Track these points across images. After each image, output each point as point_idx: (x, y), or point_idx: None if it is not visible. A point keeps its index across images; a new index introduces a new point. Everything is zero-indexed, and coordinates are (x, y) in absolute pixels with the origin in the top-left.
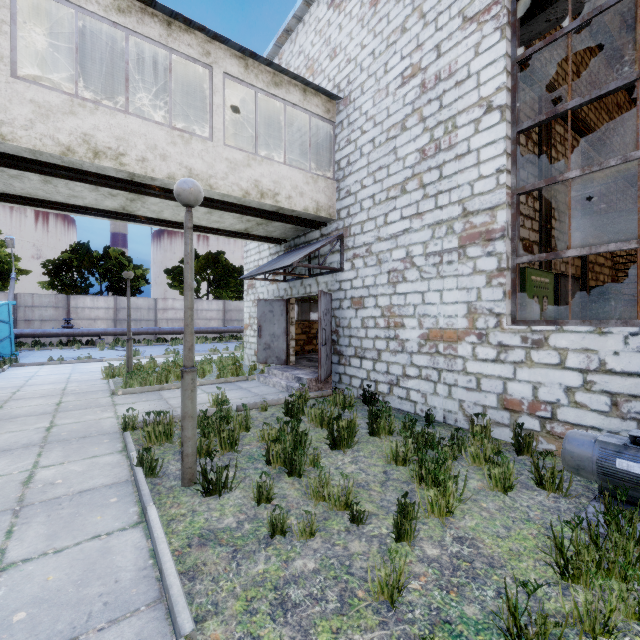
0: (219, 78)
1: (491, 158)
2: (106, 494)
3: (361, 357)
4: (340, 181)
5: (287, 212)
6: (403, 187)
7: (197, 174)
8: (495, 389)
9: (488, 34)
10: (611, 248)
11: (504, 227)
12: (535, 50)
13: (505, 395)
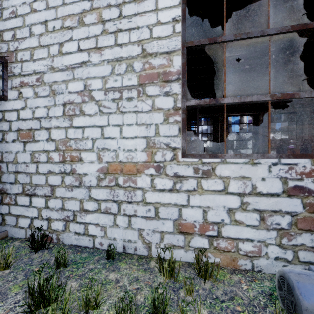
0: None
1: (168, 7)
2: None
3: (30, 194)
4: None
5: None
6: (81, 18)
7: None
8: (172, 216)
9: None
10: (254, 99)
11: (179, 71)
12: None
13: (180, 220)
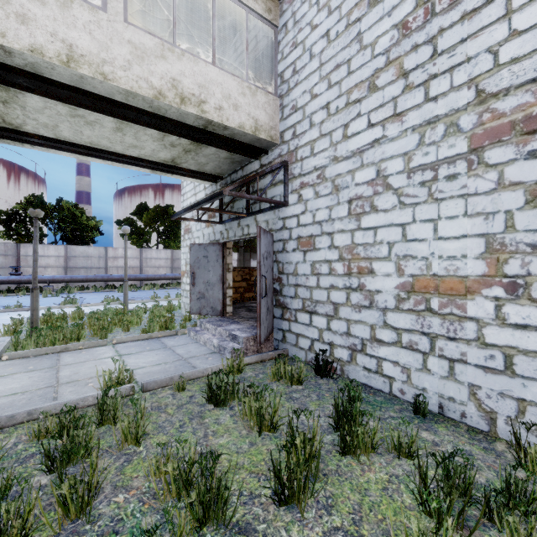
0: None
1: None
2: None
3: (311, 312)
4: (284, 96)
5: (218, 130)
6: (371, 83)
7: (82, 54)
8: None
9: None
10: None
11: None
12: None
13: None
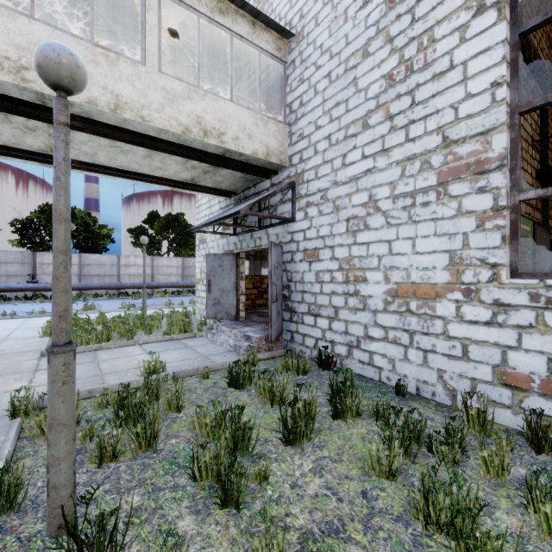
0: None
1: (483, 70)
2: None
3: (315, 314)
4: (292, 125)
5: (234, 156)
6: (365, 122)
7: (126, 102)
8: (489, 359)
9: None
10: None
11: (503, 154)
12: None
13: (505, 367)
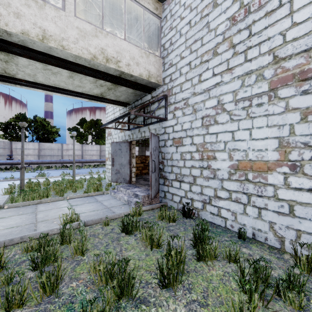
0: None
1: (307, 4)
2: None
3: (180, 181)
4: (165, 58)
5: (127, 77)
6: (215, 51)
7: (50, 35)
8: (311, 216)
9: None
10: None
11: None
12: None
13: None
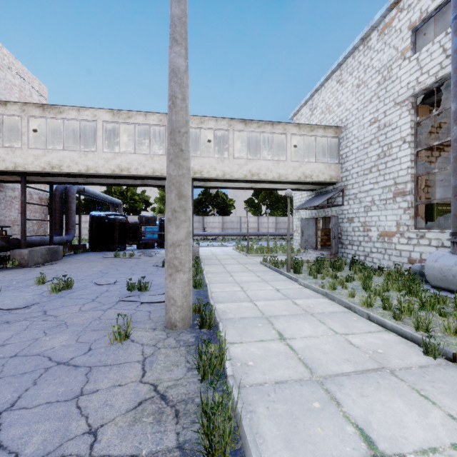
0: (289, 137)
1: (405, 162)
2: (268, 271)
3: (352, 244)
4: (342, 164)
5: (316, 181)
6: (370, 170)
7: (281, 175)
8: (406, 255)
9: (404, 111)
10: (448, 200)
11: (410, 190)
12: (422, 120)
13: (410, 258)
